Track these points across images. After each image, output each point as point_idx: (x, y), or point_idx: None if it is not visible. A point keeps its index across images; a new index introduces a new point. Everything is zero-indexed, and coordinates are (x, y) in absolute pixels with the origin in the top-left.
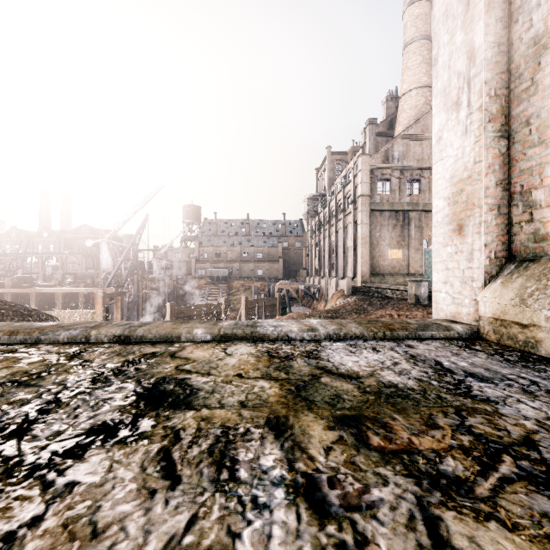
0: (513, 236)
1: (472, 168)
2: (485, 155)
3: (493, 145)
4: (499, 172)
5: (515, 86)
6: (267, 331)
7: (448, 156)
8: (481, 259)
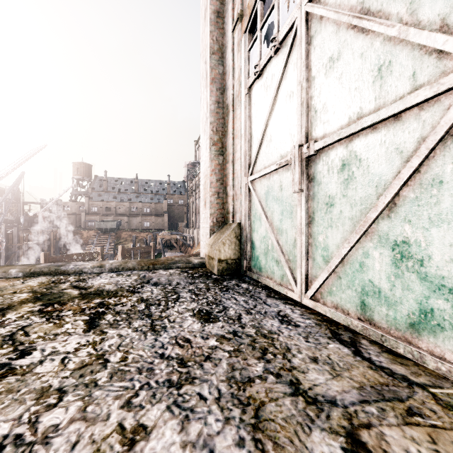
0: (224, 210)
1: (207, 170)
2: (211, 164)
3: (215, 159)
4: (218, 174)
5: (224, 127)
6: (68, 268)
7: (203, 160)
8: (209, 222)
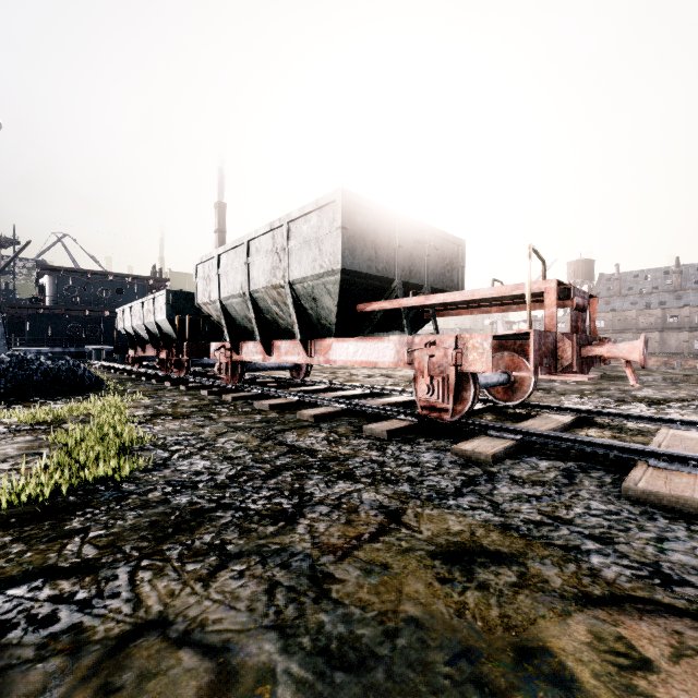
0: None
1: None
2: None
3: None
4: None
5: None
6: (652, 368)
7: None
8: None
